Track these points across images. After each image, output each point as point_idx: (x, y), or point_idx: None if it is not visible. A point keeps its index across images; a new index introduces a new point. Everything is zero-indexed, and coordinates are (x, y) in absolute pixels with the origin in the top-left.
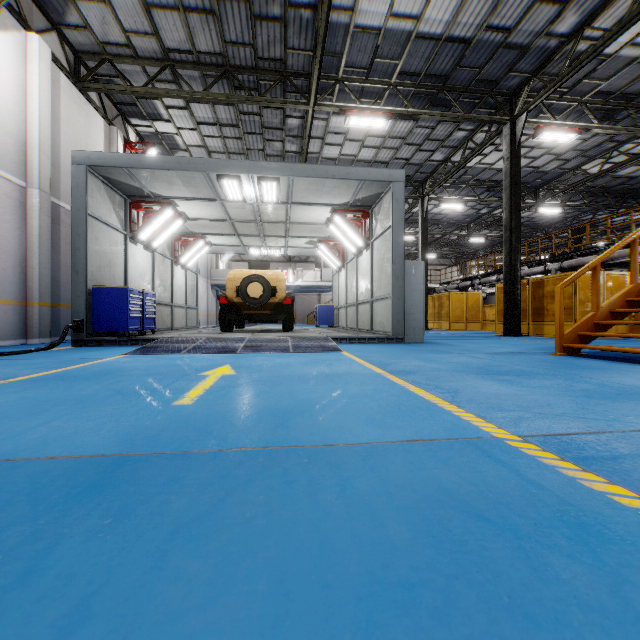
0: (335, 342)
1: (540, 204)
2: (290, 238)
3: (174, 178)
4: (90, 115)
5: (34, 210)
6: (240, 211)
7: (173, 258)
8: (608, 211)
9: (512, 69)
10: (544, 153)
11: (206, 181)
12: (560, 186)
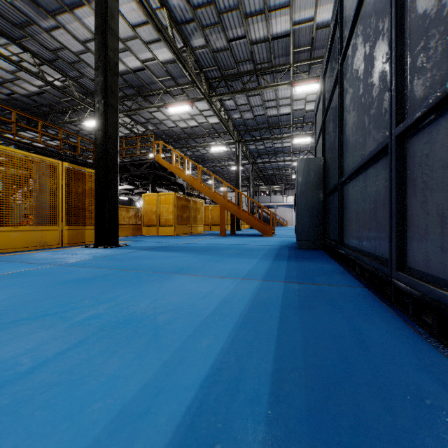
0: None
1: None
2: None
3: None
4: None
5: None
6: None
7: None
8: None
9: None
10: None
11: None
12: None
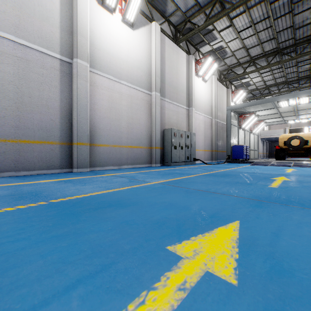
0: None
1: None
2: None
3: (258, 106)
4: (223, 89)
5: (213, 124)
6: (285, 109)
7: (250, 131)
8: None
9: None
10: None
11: (271, 104)
12: None
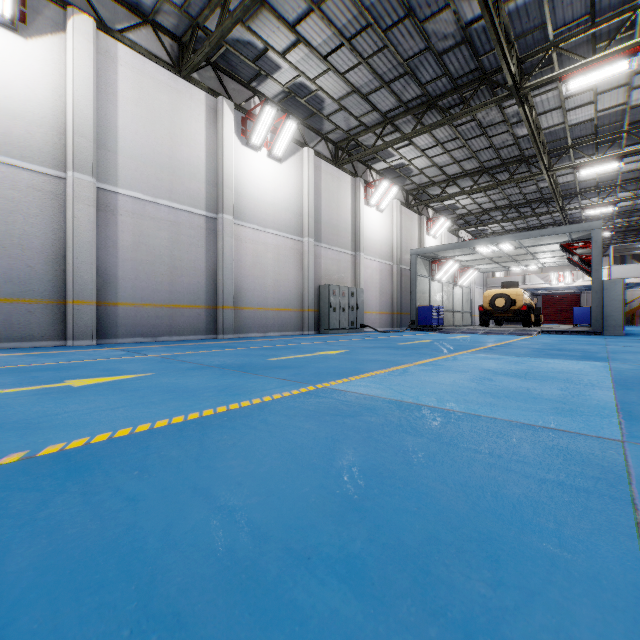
0: (545, 333)
1: None
2: (539, 259)
3: (452, 251)
4: (412, 217)
5: (395, 274)
6: (492, 254)
7: (453, 282)
8: None
9: None
10: None
11: (468, 249)
12: None
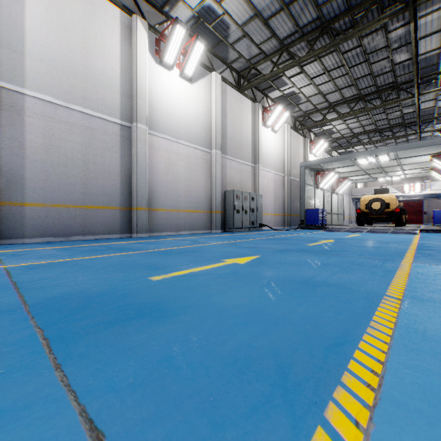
0: (423, 232)
1: None
2: (405, 170)
3: (335, 163)
4: (298, 139)
5: (286, 183)
6: (368, 166)
7: (331, 190)
8: None
9: None
10: None
11: (349, 161)
12: None
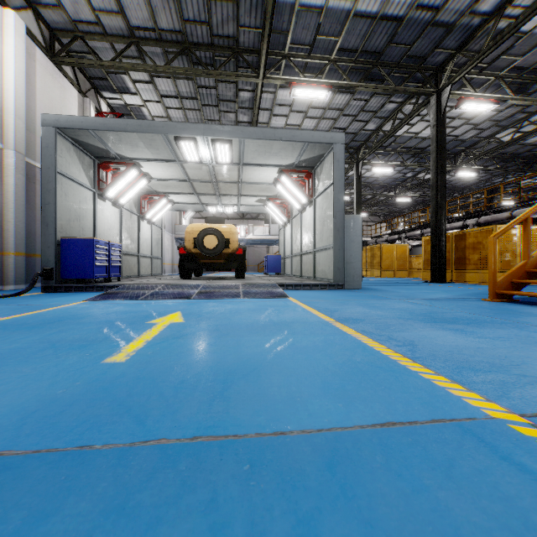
0: (282, 288)
1: (458, 168)
2: (242, 197)
3: (137, 140)
4: (65, 87)
5: (10, 169)
6: (197, 172)
7: (139, 214)
8: (516, 175)
9: (439, 46)
10: (463, 123)
11: (166, 143)
12: (476, 153)
